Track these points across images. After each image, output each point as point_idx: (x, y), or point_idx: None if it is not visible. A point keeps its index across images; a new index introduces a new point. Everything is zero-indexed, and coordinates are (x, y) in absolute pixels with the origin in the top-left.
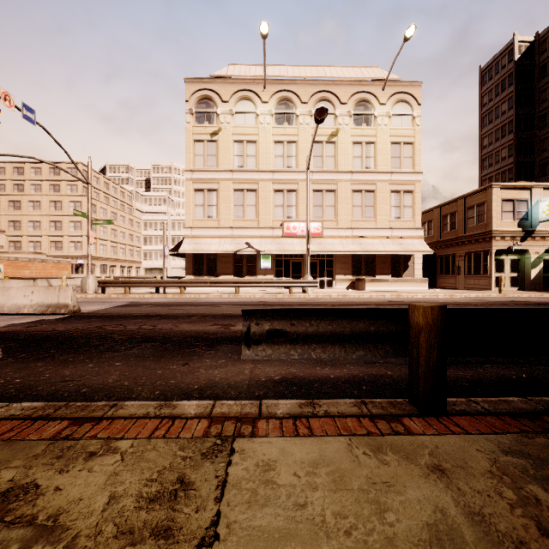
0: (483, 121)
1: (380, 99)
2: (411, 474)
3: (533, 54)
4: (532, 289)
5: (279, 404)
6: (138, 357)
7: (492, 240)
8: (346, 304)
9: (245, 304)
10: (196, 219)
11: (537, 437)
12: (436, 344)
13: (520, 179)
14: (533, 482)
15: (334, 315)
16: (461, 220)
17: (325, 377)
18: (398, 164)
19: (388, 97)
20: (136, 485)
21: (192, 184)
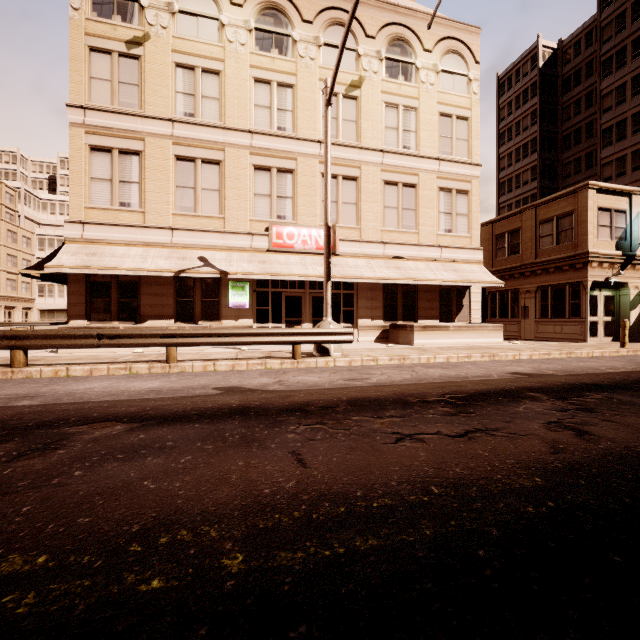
0: (501, 138)
1: (424, 41)
2: None
3: (556, 64)
4: (631, 339)
5: None
6: None
7: (588, 267)
8: (477, 397)
9: (180, 409)
10: (93, 206)
11: None
12: None
13: None
14: None
15: None
16: (529, 240)
17: None
18: (449, 148)
19: (435, 41)
20: None
21: (85, 136)
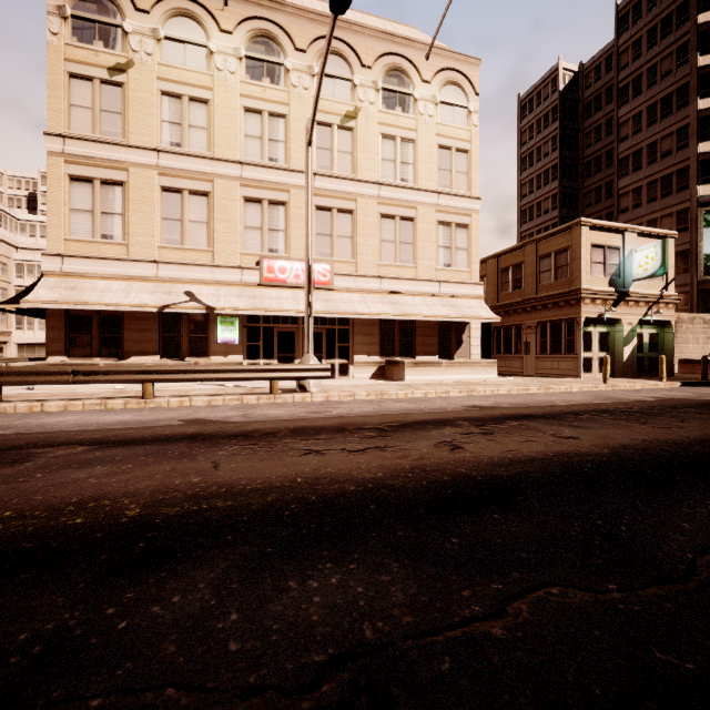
0: (522, 163)
1: (422, 72)
2: None
3: (577, 87)
4: (625, 375)
5: None
6: None
7: (581, 303)
8: (409, 425)
9: (139, 436)
10: (73, 238)
11: None
12: None
13: None
14: None
15: None
16: (530, 275)
17: None
18: (448, 181)
19: (434, 72)
20: None
21: (64, 165)
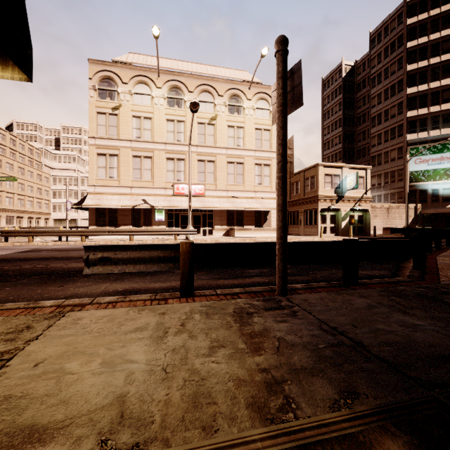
0: (324, 116)
1: (247, 95)
2: (148, 316)
3: (353, 74)
4: (342, 235)
5: (106, 298)
6: (25, 284)
7: (319, 202)
8: None
9: None
10: (98, 178)
11: (225, 301)
12: (188, 261)
13: (345, 159)
14: (199, 314)
15: (141, 248)
16: (301, 187)
17: (152, 288)
18: (260, 144)
19: (253, 95)
20: (1, 330)
21: (95, 149)
